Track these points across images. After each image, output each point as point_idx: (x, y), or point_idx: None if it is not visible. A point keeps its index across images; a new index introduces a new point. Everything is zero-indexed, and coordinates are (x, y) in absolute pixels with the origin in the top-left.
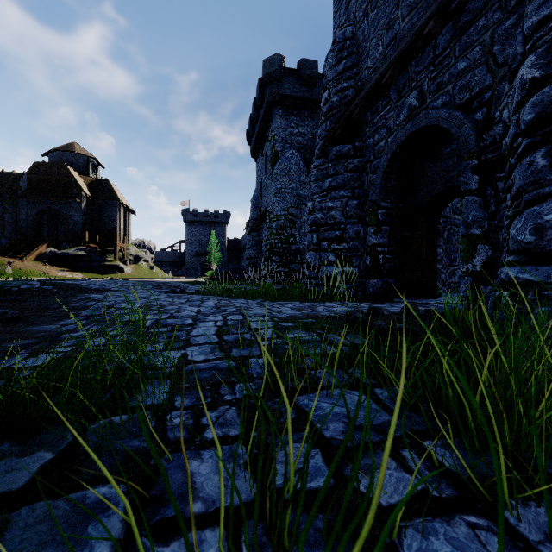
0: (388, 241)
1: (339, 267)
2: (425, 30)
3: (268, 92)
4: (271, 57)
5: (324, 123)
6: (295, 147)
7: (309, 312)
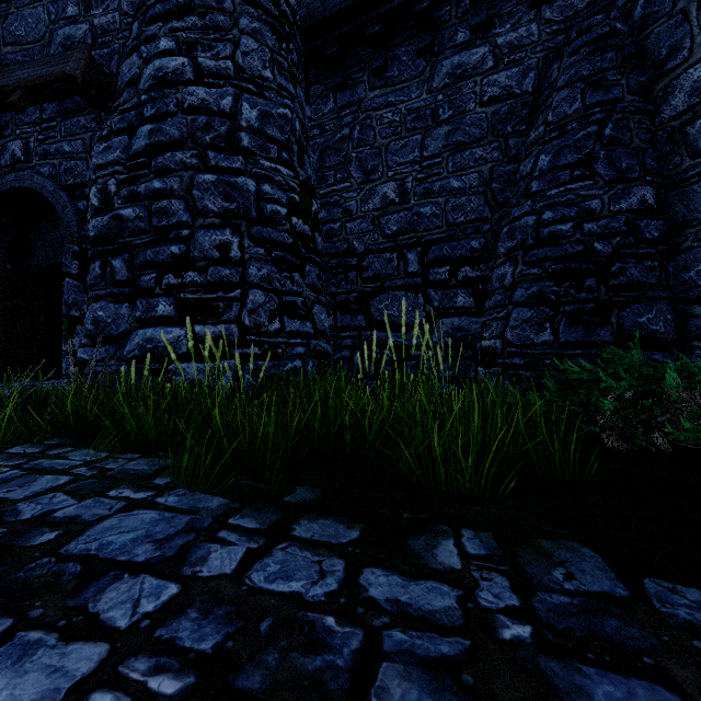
0: None
1: None
2: (11, 98)
3: None
4: None
5: None
6: None
7: None
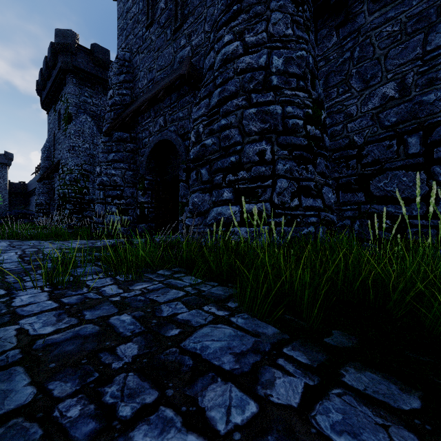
0: (151, 200)
1: (119, 216)
2: (159, 95)
3: (61, 59)
4: (64, 30)
5: (110, 113)
6: (89, 113)
7: (89, 245)
